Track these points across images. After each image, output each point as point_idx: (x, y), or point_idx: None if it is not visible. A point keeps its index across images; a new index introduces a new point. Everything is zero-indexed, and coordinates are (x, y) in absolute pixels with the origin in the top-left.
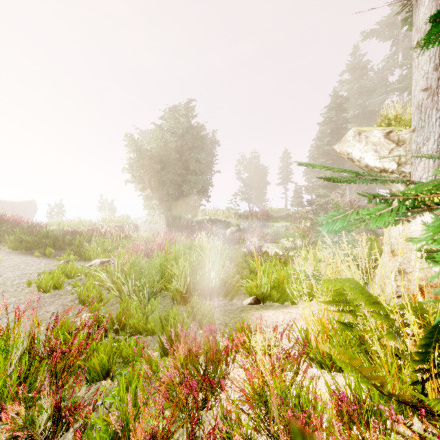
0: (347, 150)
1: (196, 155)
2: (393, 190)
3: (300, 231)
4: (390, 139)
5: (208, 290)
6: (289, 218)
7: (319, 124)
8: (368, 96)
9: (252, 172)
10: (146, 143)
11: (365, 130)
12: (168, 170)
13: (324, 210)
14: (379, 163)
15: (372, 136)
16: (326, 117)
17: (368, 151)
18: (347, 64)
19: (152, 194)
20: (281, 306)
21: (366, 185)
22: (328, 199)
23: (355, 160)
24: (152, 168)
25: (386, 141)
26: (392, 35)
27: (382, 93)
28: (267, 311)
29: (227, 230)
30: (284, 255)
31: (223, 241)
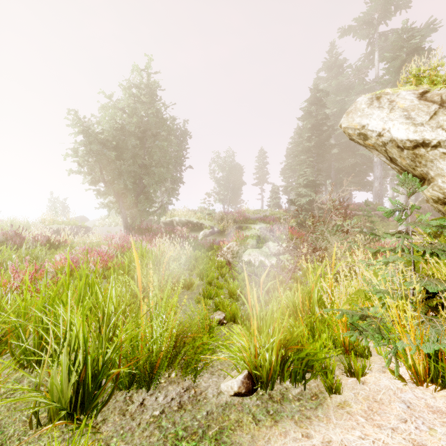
0: (361, 122)
1: (161, 143)
2: (428, 175)
3: (288, 233)
4: (427, 100)
5: (144, 365)
6: (267, 220)
7: (299, 118)
8: (346, 93)
9: (227, 172)
10: (96, 123)
11: (386, 93)
12: (125, 159)
13: (304, 211)
14: (415, 133)
15: (400, 98)
16: (306, 111)
17: (395, 119)
18: (324, 62)
19: (106, 188)
20: (306, 397)
21: (343, 186)
22: (309, 199)
23: (372, 135)
24: (104, 156)
25: (422, 103)
26: (369, 33)
27: (359, 93)
28: (283, 436)
29: (200, 233)
30: (270, 264)
31: (194, 246)
